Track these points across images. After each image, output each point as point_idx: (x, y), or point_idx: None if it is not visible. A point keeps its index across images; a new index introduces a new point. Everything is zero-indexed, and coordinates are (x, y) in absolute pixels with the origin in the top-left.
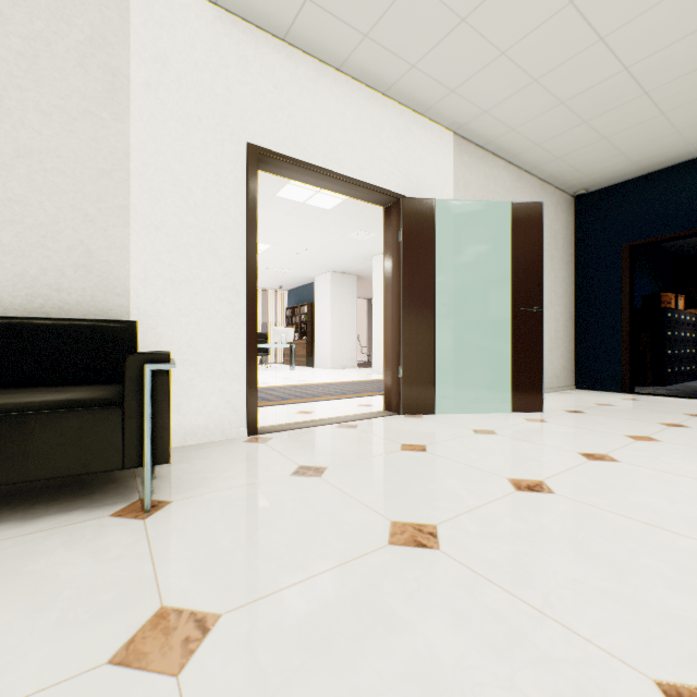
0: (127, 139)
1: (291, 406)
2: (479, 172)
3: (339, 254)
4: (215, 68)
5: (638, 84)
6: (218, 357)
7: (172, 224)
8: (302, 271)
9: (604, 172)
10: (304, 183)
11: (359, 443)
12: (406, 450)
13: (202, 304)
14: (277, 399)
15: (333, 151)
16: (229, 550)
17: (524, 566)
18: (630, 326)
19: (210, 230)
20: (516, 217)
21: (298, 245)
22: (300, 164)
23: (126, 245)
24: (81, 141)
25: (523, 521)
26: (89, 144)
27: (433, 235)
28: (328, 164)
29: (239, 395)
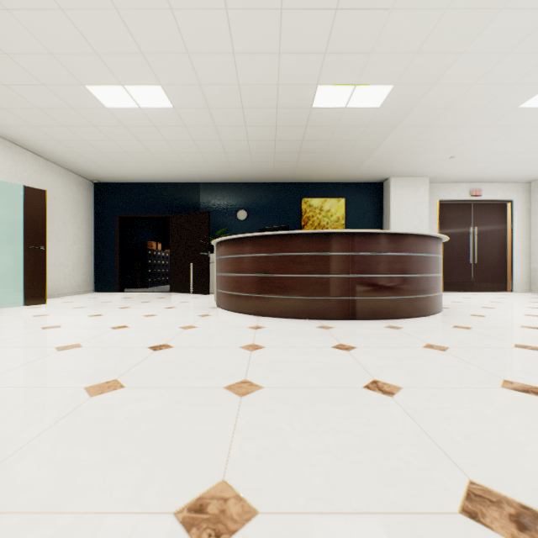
0: None
1: None
2: (9, 156)
3: None
4: None
5: (96, 148)
6: None
7: None
8: None
9: (104, 176)
10: None
11: None
12: None
13: None
14: None
15: None
16: None
17: None
18: (121, 257)
19: None
20: (28, 195)
21: None
22: None
23: None
24: None
25: None
26: None
27: None
28: None
29: None
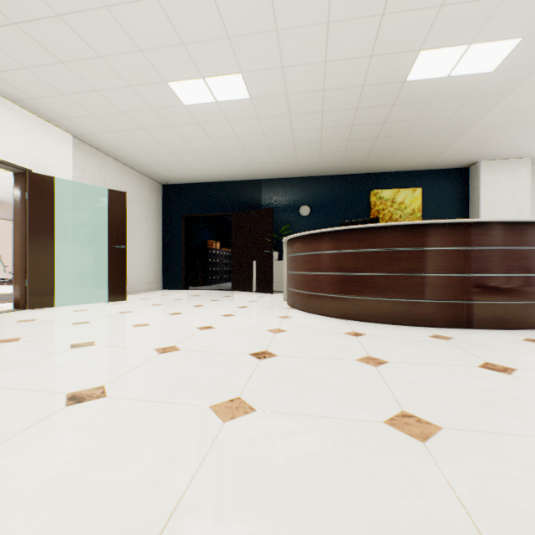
0: None
1: None
2: (95, 162)
3: None
4: None
5: (169, 149)
6: None
7: None
8: None
9: (172, 177)
10: None
11: None
12: (21, 322)
13: None
14: None
15: None
16: None
17: (54, 338)
18: (186, 256)
19: None
20: (111, 197)
21: None
22: None
23: None
24: None
25: (66, 330)
26: None
27: (54, 199)
28: None
29: None
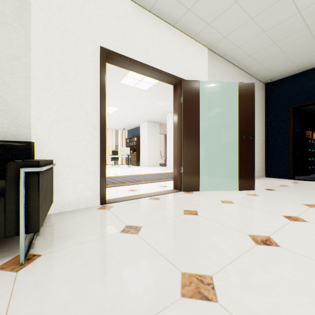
0: (30, 40)
1: (126, 187)
2: (220, 69)
3: (151, 112)
4: (81, 4)
5: (304, 21)
6: (83, 162)
7: (57, 89)
8: (133, 121)
9: (281, 71)
10: (132, 71)
11: (161, 209)
12: (187, 214)
13: (74, 133)
14: (119, 182)
15: (147, 54)
16: (66, 304)
17: None
18: (293, 146)
19: (79, 92)
20: (241, 90)
21: (132, 108)
22: (129, 60)
23: (29, 99)
24: (0, 38)
25: (268, 271)
26: (6, 40)
27: (199, 99)
28: (144, 61)
29: (95, 183)
